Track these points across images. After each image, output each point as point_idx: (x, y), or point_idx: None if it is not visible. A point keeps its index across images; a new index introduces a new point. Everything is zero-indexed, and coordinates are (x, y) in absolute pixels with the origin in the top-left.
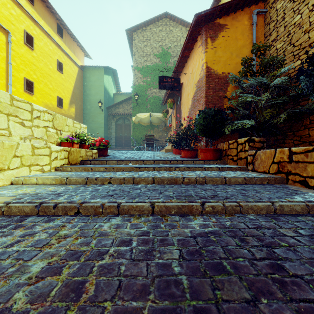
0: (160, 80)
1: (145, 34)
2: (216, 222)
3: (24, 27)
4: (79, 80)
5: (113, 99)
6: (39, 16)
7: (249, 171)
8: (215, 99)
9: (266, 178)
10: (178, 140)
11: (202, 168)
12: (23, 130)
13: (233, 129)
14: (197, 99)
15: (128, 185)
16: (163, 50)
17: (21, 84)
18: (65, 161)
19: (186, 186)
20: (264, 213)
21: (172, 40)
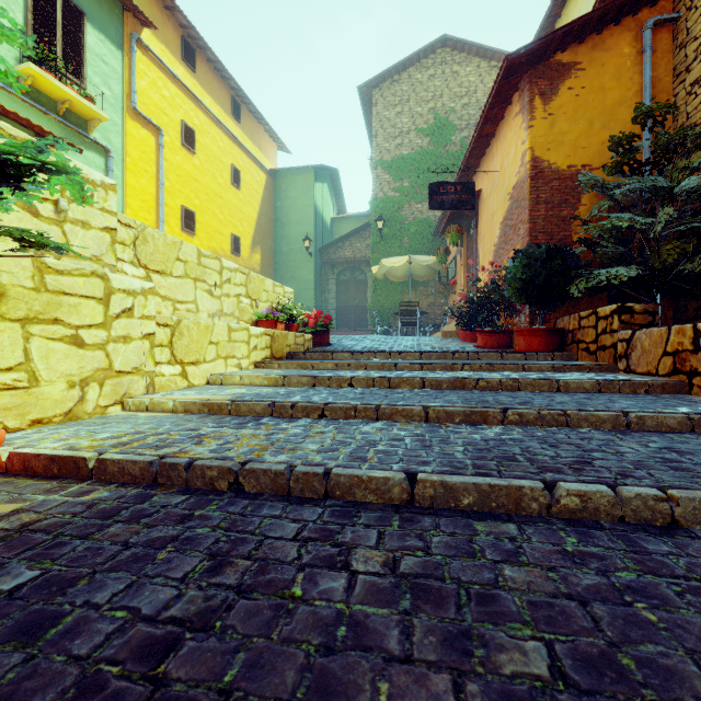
0: (431, 191)
1: (399, 89)
2: (522, 432)
3: (181, 116)
4: (268, 198)
5: (330, 230)
6: (203, 91)
7: (620, 373)
8: (551, 225)
9: (644, 383)
10: (471, 312)
11: (517, 365)
12: (211, 302)
13: (594, 287)
14: (513, 225)
15: (382, 389)
16: (438, 119)
17: (177, 218)
18: (268, 353)
19: (481, 392)
20: (609, 428)
21: (457, 95)
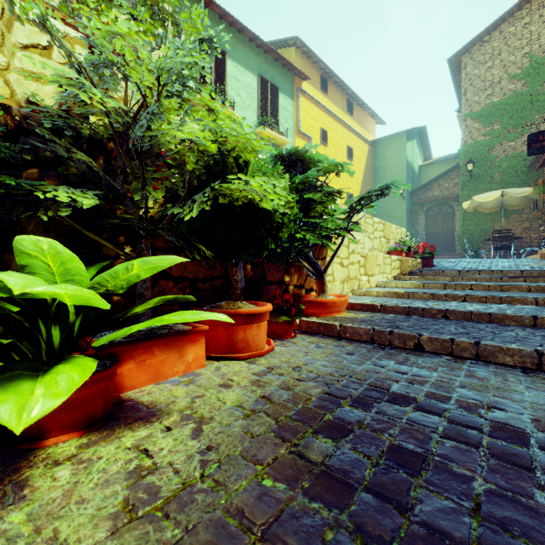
0: (529, 140)
1: (489, 47)
2: None
3: (320, 125)
4: (369, 161)
5: (418, 175)
6: (331, 103)
7: None
8: None
9: None
10: None
11: None
12: (369, 242)
13: None
14: None
15: (496, 291)
16: (533, 61)
17: None
18: (399, 271)
19: None
20: None
21: None
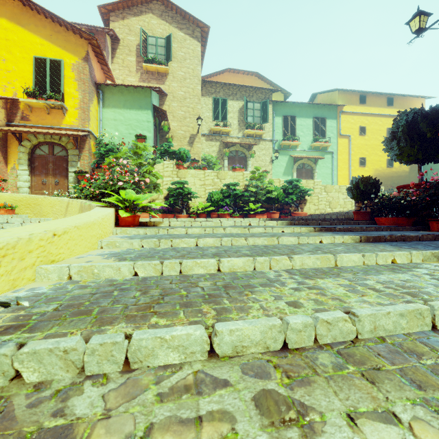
0: None
1: None
2: None
3: (359, 125)
4: None
5: None
6: (370, 107)
7: None
8: None
9: None
10: None
11: None
12: (343, 196)
13: None
14: None
15: None
16: None
17: (357, 163)
18: None
19: None
20: None
21: None
